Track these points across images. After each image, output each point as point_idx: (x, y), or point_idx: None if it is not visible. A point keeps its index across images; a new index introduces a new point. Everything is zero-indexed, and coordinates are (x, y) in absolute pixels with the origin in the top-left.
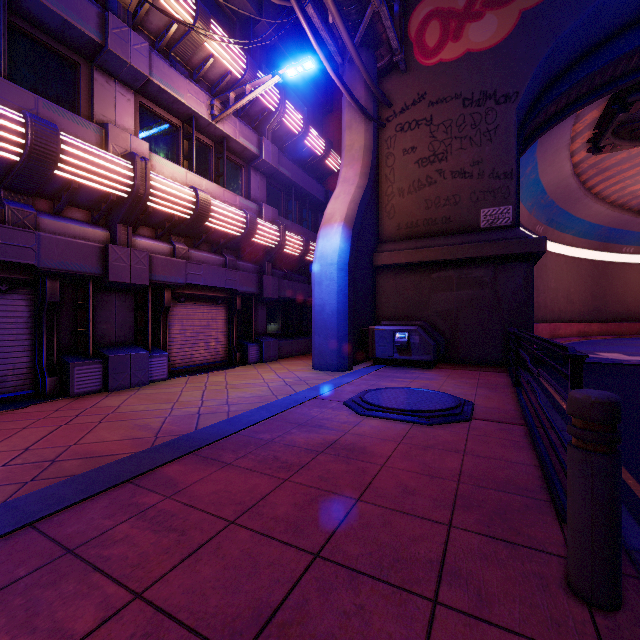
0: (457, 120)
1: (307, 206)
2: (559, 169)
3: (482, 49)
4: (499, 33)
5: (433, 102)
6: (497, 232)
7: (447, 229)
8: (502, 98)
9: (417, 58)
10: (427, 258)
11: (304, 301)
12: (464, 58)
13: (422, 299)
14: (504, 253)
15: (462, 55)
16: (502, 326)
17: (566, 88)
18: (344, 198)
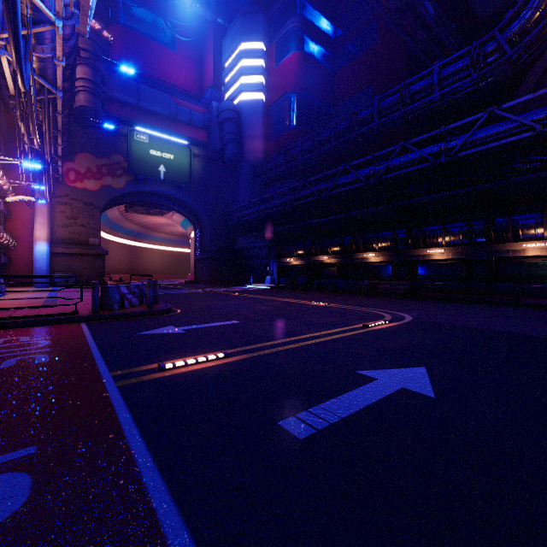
0: (82, 208)
1: (4, 219)
2: (115, 213)
3: (90, 189)
4: (96, 187)
5: (73, 199)
6: (95, 246)
7: (78, 242)
8: (97, 207)
9: (66, 181)
10: (72, 252)
11: (2, 263)
12: (84, 189)
13: (69, 265)
14: (98, 253)
15: (83, 188)
16: (97, 274)
17: (115, 203)
18: (44, 231)
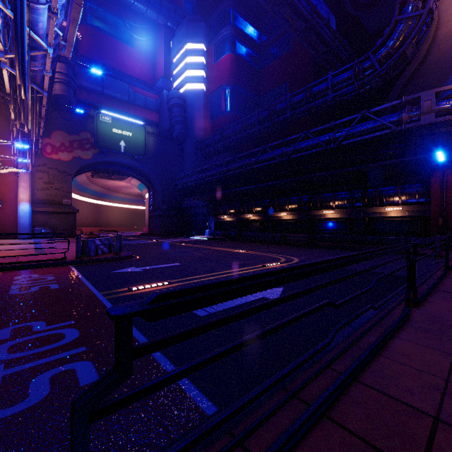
0: (57, 175)
1: None
2: (83, 178)
3: (64, 160)
4: (68, 158)
5: (49, 167)
6: (68, 206)
7: (54, 203)
8: (69, 174)
9: (44, 153)
10: (49, 210)
11: None
12: (59, 160)
13: (46, 221)
14: (70, 211)
15: (58, 159)
16: (69, 228)
17: (84, 171)
18: (26, 194)
